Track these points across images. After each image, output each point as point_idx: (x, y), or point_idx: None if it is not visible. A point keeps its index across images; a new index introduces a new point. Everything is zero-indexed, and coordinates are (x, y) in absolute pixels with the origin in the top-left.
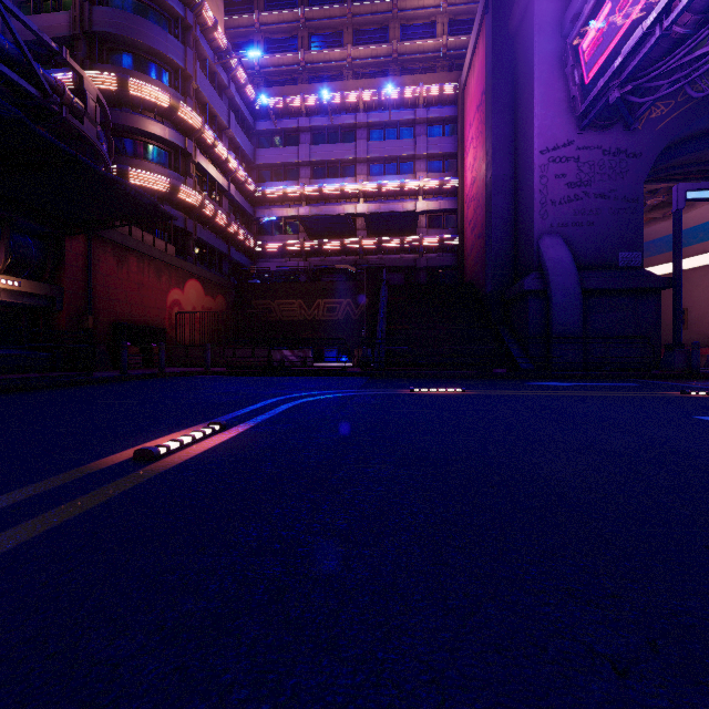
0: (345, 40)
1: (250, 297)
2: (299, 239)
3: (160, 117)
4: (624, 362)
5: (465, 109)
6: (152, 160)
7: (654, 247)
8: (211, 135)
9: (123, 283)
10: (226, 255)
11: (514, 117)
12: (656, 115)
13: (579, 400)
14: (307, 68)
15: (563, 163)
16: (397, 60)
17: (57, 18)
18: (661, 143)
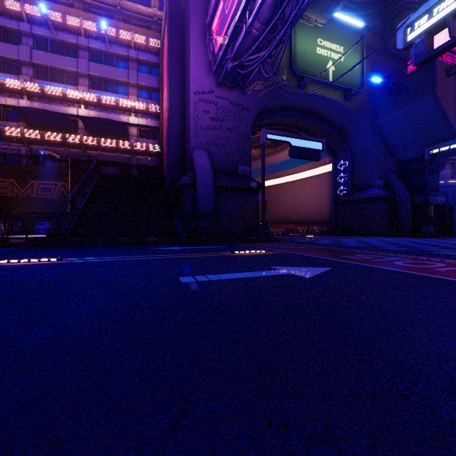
0: None
1: None
2: (20, 127)
3: None
4: (232, 232)
5: (163, 59)
6: None
7: (270, 169)
8: None
9: None
10: None
11: (184, 68)
12: (257, 89)
13: (138, 264)
14: None
15: (208, 104)
16: (120, 11)
17: None
18: (260, 105)
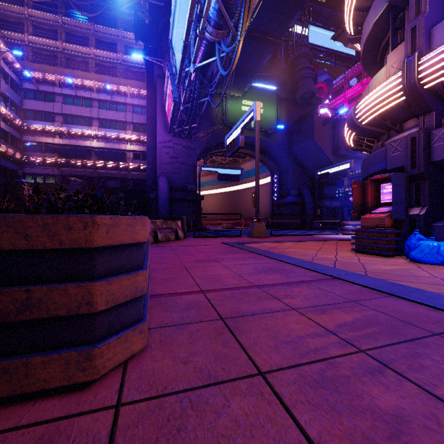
0: (90, 43)
1: (16, 189)
2: (54, 157)
3: None
4: None
5: None
6: None
7: None
8: None
9: None
10: None
11: (156, 123)
12: (201, 136)
13: None
14: (64, 52)
15: (168, 148)
16: (122, 63)
17: None
18: (203, 146)
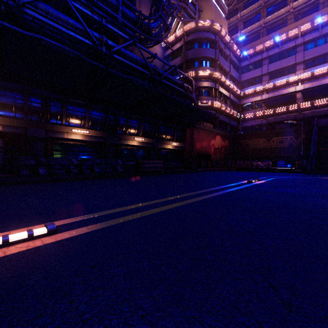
0: (288, 1)
1: (239, 139)
2: (262, 110)
3: (207, 79)
4: None
5: None
6: (204, 95)
7: None
8: (224, 78)
9: (199, 140)
10: (228, 123)
11: None
12: None
13: None
14: (265, 26)
15: None
16: None
17: (177, 59)
18: None
